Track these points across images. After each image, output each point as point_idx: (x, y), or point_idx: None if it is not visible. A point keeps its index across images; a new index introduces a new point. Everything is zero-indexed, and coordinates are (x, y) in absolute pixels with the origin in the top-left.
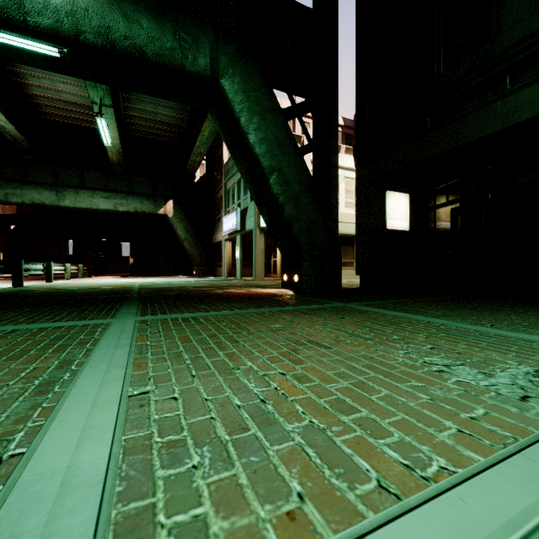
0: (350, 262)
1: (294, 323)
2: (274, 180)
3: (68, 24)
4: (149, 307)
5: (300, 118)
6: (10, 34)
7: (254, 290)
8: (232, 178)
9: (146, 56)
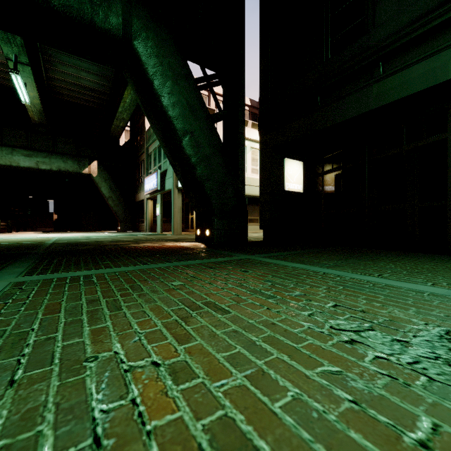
0: (256, 219)
1: (195, 280)
2: (186, 142)
3: None
4: (43, 265)
5: (211, 89)
6: None
7: (169, 243)
8: (154, 144)
9: (51, 5)
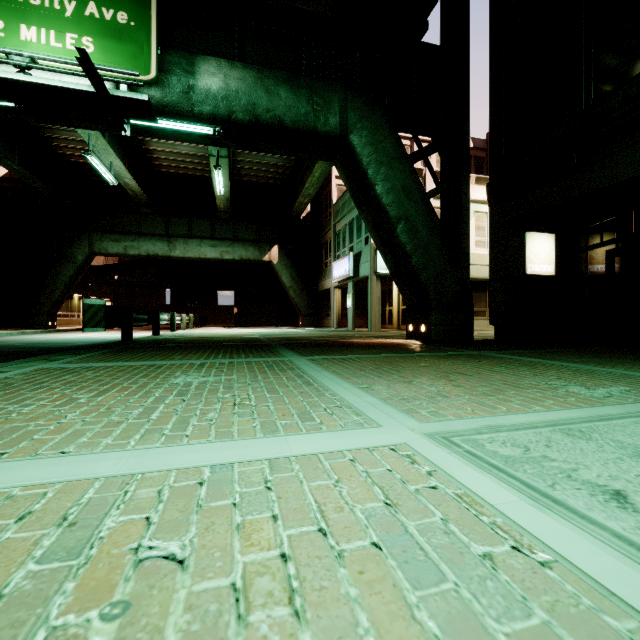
0: (482, 311)
1: (437, 363)
2: (401, 229)
3: (223, 108)
4: (301, 351)
5: (426, 159)
6: (179, 122)
7: (379, 340)
8: (343, 220)
9: (284, 124)
